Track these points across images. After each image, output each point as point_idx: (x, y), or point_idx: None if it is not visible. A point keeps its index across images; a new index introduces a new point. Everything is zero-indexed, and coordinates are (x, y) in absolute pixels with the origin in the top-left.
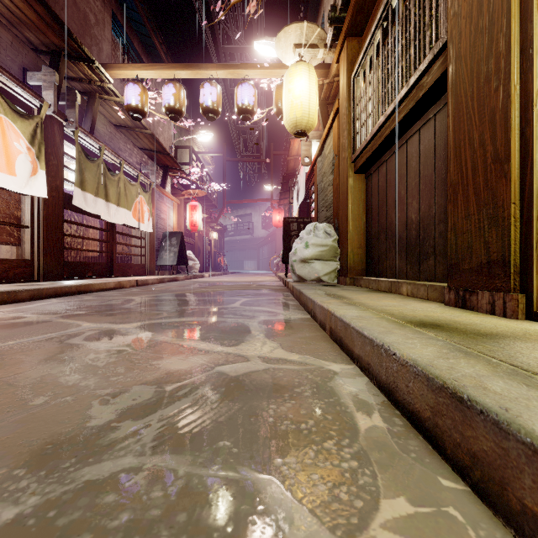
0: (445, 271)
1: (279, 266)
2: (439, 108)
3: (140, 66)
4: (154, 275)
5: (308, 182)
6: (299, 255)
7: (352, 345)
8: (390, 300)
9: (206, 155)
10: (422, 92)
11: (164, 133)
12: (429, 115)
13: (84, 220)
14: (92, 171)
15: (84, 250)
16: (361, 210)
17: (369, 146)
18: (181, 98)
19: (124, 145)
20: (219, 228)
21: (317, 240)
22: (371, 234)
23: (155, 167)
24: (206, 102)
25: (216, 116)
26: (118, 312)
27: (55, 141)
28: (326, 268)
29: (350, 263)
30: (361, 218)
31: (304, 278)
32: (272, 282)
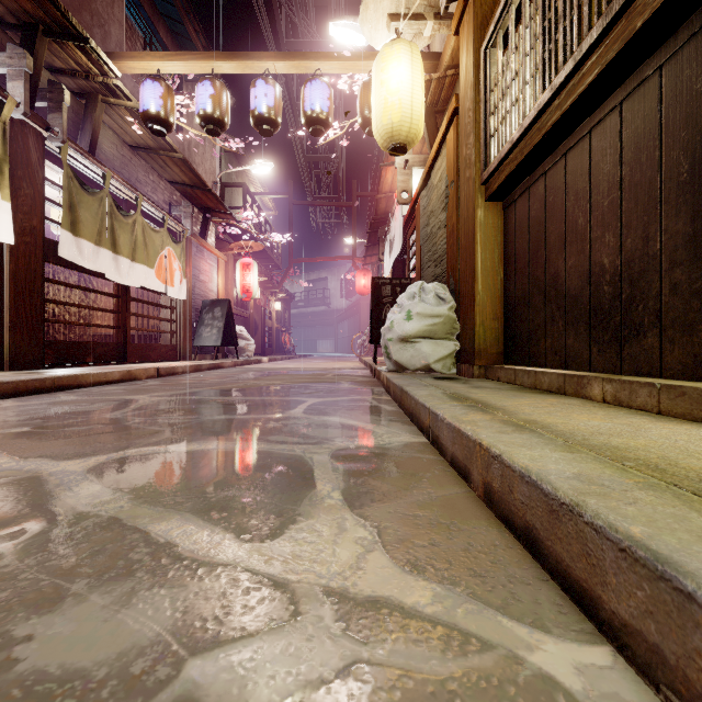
0: (690, 357)
1: (364, 348)
2: (672, 49)
3: (163, 56)
4: (189, 360)
5: (407, 229)
6: (397, 330)
7: (591, 577)
8: (586, 414)
9: (266, 198)
10: (643, 18)
11: (205, 162)
12: (647, 70)
13: (93, 283)
14: (92, 209)
15: (80, 323)
16: (496, 259)
17: (516, 151)
18: (223, 103)
19: (145, 176)
20: (284, 296)
21: (425, 308)
22: (515, 297)
23: (190, 208)
24: (259, 108)
25: (274, 129)
26: (88, 428)
27: (30, 160)
28: (439, 351)
29: (480, 343)
30: (496, 273)
31: (405, 366)
32: (356, 371)
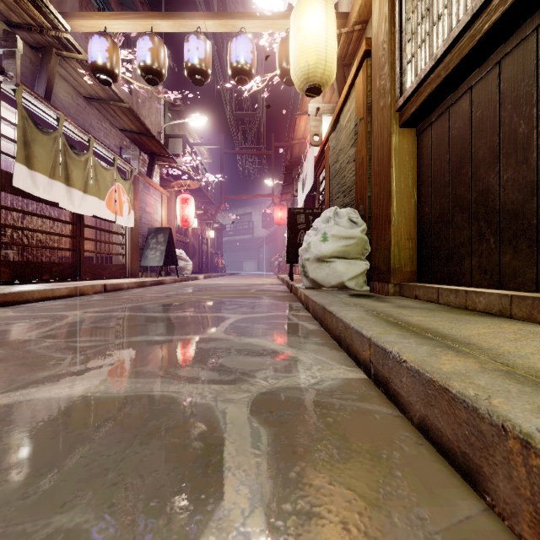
0: None
1: (281, 267)
2: None
3: (109, 15)
4: (137, 277)
5: (317, 169)
6: (314, 251)
7: None
8: None
9: (202, 149)
10: None
11: (151, 115)
12: None
13: (59, 214)
14: (46, 146)
15: (37, 246)
16: (410, 183)
17: (439, 68)
18: (161, 55)
19: (98, 123)
20: (217, 226)
21: (339, 230)
22: (432, 217)
23: (137, 151)
24: (191, 60)
25: (204, 79)
26: None
27: None
28: (352, 270)
29: (395, 262)
30: (410, 195)
31: (321, 284)
32: (274, 286)
